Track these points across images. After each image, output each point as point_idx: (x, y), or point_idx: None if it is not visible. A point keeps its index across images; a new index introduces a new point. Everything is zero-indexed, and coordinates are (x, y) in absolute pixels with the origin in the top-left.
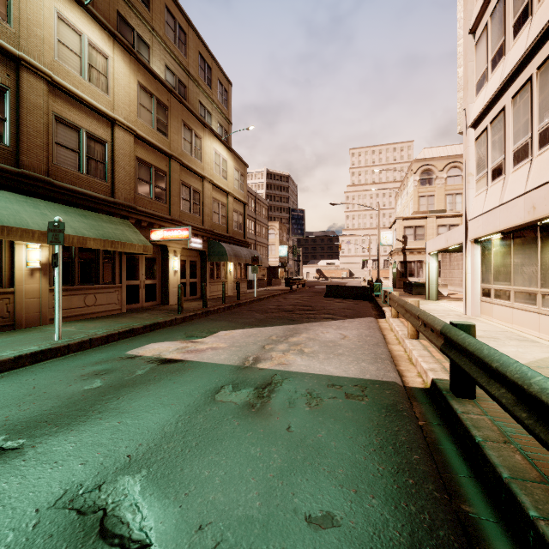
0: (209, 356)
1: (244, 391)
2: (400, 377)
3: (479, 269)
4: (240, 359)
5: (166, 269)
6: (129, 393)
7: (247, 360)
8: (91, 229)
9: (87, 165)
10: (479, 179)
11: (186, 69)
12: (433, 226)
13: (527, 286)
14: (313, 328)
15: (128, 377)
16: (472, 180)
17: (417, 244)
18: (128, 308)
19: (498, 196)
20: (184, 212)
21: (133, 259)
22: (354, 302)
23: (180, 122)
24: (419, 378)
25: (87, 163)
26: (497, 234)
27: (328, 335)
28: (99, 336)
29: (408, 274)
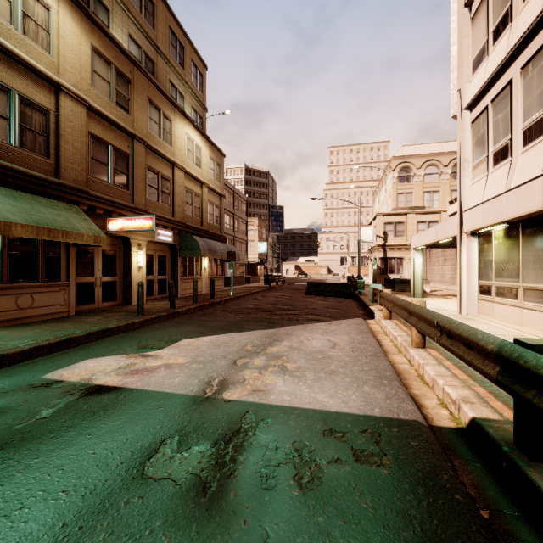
0: (159, 379)
1: (196, 451)
2: (418, 407)
3: (476, 264)
4: (200, 384)
5: (129, 265)
6: (1, 463)
7: (210, 386)
8: (20, 213)
9: (21, 137)
10: (476, 165)
11: (154, 42)
12: (413, 222)
13: (542, 282)
14: (296, 332)
15: (19, 426)
16: (468, 167)
17: (397, 241)
18: (79, 309)
19: (504, 182)
20: (150, 200)
21: (86, 252)
22: (337, 300)
23: (146, 99)
24: (444, 410)
25: (21, 133)
26: (502, 224)
27: (315, 343)
28: (18, 351)
29: (389, 270)
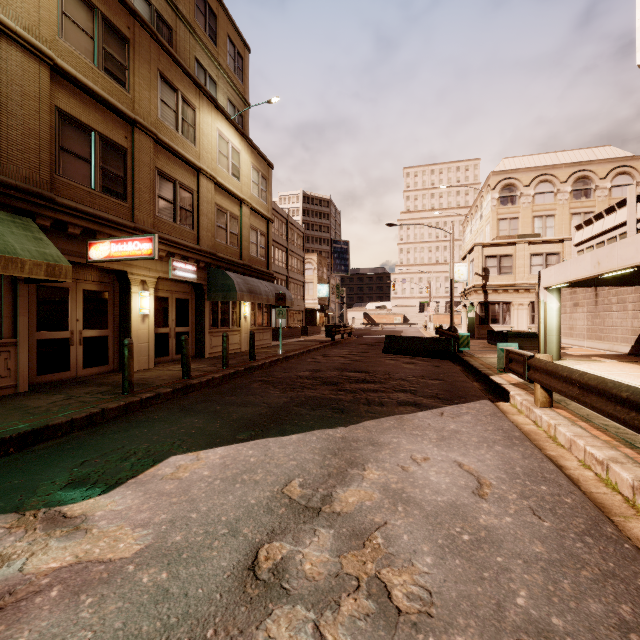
0: None
1: None
2: None
3: None
4: None
5: (127, 312)
6: None
7: None
8: None
9: None
10: None
11: (172, 0)
12: (524, 254)
13: None
14: (387, 438)
15: None
16: None
17: (502, 280)
18: (42, 381)
19: None
20: (162, 219)
21: (55, 293)
22: (432, 362)
23: (154, 71)
24: None
25: None
26: None
27: (435, 475)
28: None
29: (491, 319)
